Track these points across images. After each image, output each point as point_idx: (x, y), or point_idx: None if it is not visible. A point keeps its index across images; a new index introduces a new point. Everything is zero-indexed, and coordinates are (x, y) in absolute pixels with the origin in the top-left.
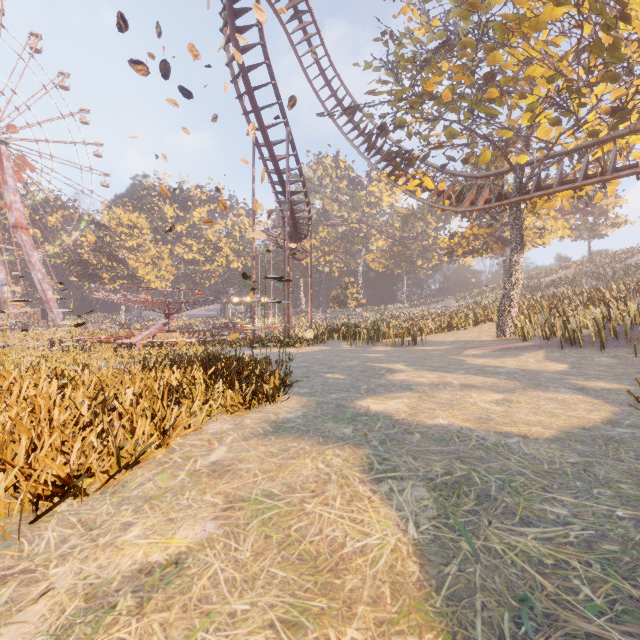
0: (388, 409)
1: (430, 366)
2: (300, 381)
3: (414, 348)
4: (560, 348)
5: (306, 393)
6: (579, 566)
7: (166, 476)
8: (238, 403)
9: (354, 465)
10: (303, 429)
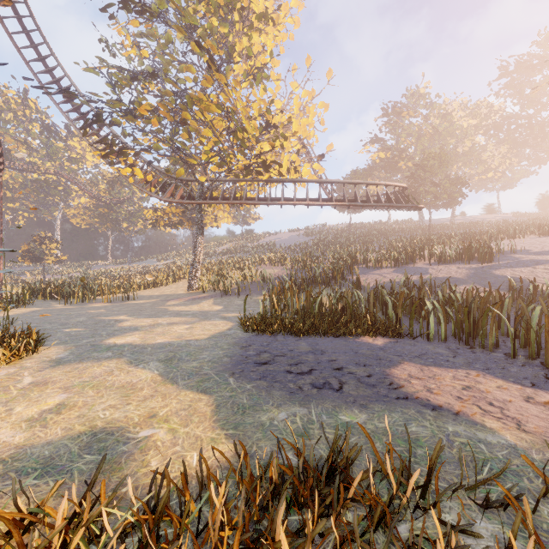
0: (128, 341)
1: (146, 315)
2: (44, 337)
3: (128, 303)
4: (221, 297)
5: (59, 343)
6: (206, 365)
7: (2, 395)
8: (10, 356)
9: (123, 364)
10: (79, 359)
